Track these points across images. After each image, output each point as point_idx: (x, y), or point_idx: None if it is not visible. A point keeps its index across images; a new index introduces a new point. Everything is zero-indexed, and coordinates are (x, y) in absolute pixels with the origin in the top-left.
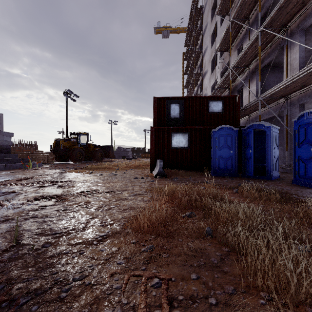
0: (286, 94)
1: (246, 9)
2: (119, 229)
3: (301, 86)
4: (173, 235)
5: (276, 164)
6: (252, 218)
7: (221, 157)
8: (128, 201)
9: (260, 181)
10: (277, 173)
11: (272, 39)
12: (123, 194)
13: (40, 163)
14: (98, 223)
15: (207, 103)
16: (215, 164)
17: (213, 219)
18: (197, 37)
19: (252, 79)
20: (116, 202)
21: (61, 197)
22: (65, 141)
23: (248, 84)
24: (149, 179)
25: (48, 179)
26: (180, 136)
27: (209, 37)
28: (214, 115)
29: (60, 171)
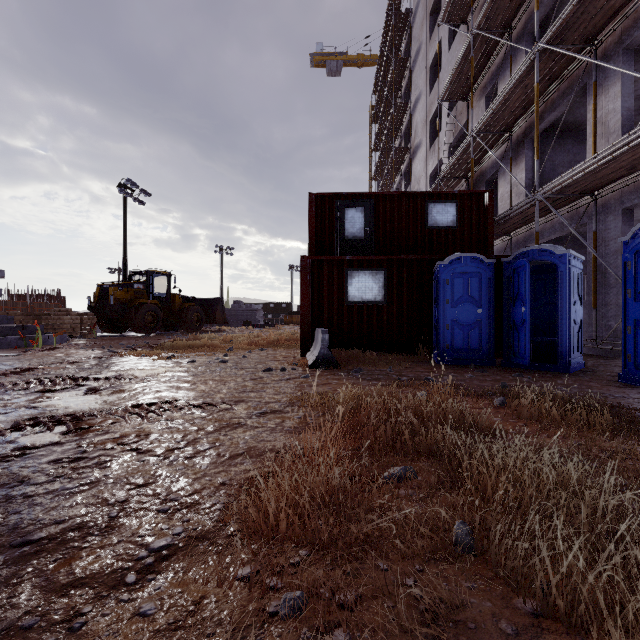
0: (595, 187)
1: (506, 8)
2: (210, 525)
3: (629, 169)
4: (363, 555)
5: (577, 337)
6: (587, 497)
7: (456, 323)
8: (246, 430)
9: (545, 376)
10: (580, 358)
11: (562, 71)
12: (235, 411)
13: (63, 336)
14: (154, 503)
15: (423, 206)
16: (444, 337)
17: (477, 501)
18: (400, 73)
19: (518, 157)
20: (215, 435)
21: (82, 421)
22: (119, 288)
23: (508, 168)
24: (298, 372)
25: (69, 373)
26: (366, 276)
27: (425, 72)
28: (439, 233)
29: (102, 353)
